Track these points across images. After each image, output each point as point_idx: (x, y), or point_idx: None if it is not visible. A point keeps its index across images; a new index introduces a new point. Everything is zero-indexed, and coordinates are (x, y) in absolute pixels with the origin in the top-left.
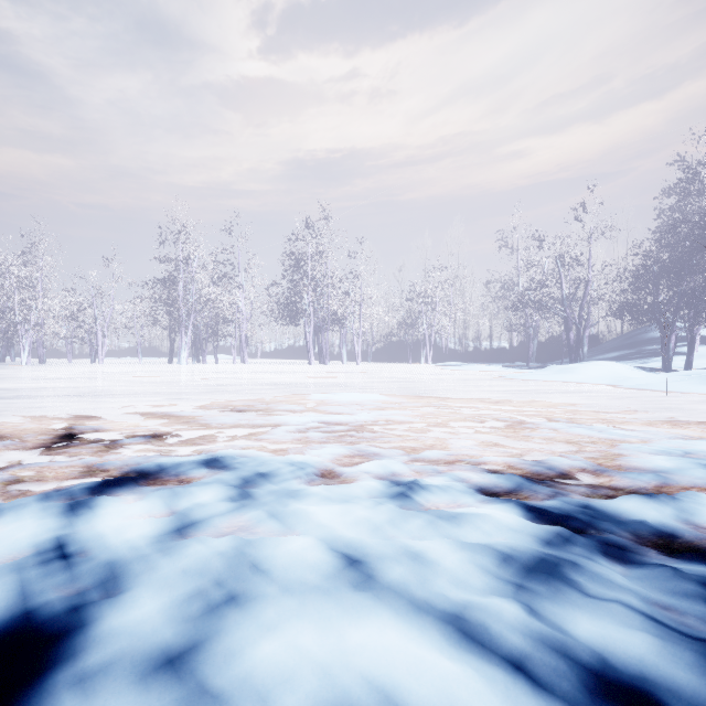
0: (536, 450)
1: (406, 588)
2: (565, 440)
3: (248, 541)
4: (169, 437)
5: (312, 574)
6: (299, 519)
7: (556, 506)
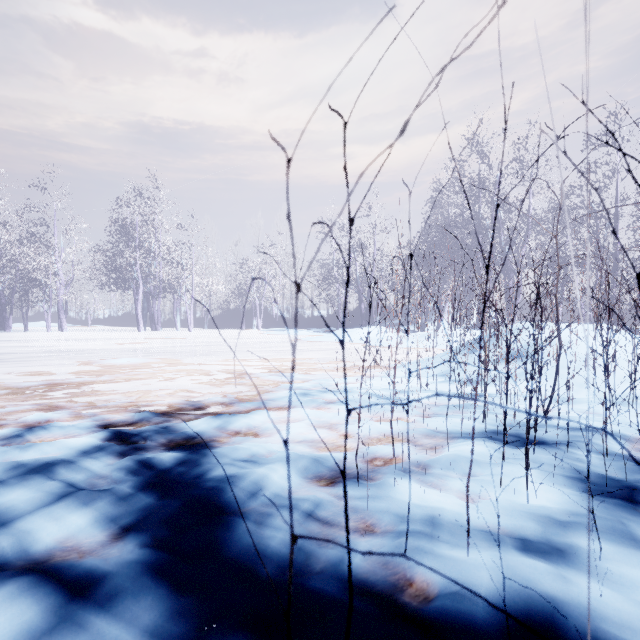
0: (213, 393)
1: None
2: (250, 385)
3: None
4: None
5: None
6: None
7: (142, 429)
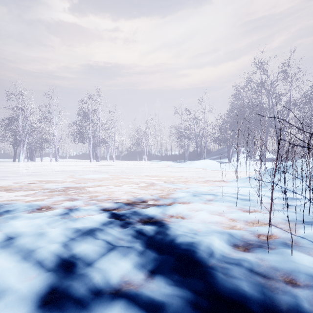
0: (145, 193)
1: (24, 244)
2: (160, 189)
3: None
4: None
5: None
6: (6, 226)
7: (124, 212)
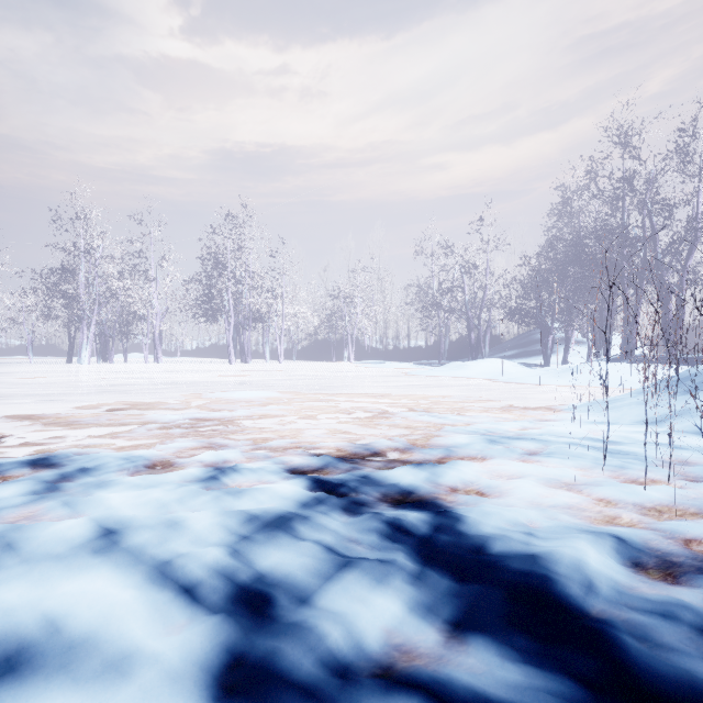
0: (374, 435)
1: (143, 547)
2: (406, 426)
3: (19, 525)
4: (11, 439)
5: (63, 545)
6: (91, 503)
7: (340, 478)
